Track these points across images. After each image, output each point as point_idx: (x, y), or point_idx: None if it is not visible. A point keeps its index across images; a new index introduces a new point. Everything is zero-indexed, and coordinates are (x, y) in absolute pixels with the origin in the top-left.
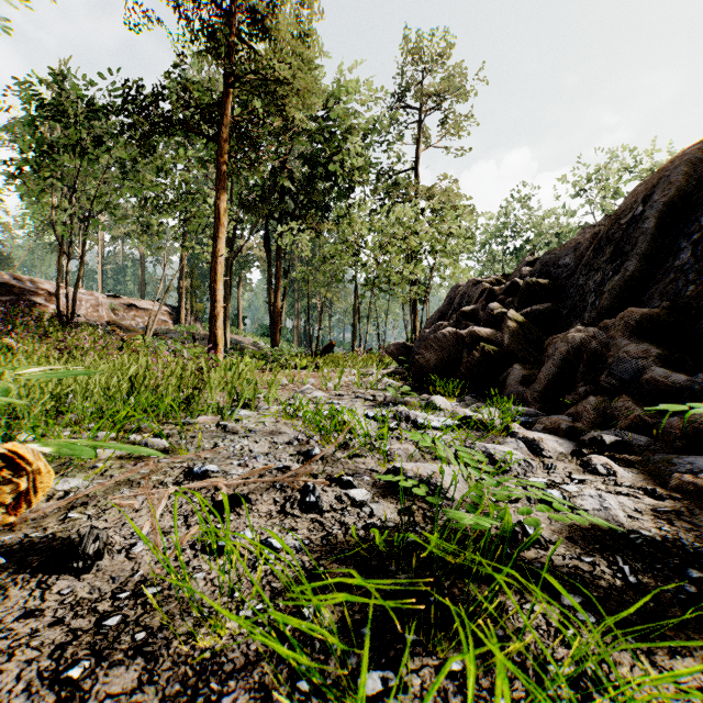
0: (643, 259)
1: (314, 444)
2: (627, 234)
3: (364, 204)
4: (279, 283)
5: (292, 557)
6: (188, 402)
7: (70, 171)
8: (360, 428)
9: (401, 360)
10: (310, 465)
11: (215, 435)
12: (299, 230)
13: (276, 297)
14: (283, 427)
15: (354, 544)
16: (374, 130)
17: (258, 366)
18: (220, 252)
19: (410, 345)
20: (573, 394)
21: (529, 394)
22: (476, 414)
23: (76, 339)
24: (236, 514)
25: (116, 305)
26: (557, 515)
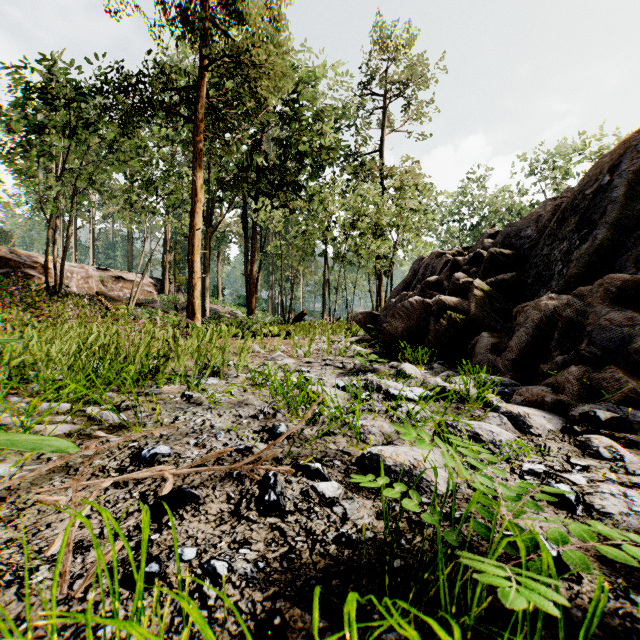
0: (612, 228)
1: (281, 417)
2: (594, 203)
3: (333, 184)
4: (254, 257)
5: (240, 593)
6: (156, 370)
7: (56, 150)
8: (330, 402)
9: (368, 328)
10: (274, 445)
11: (178, 407)
12: (273, 207)
13: (251, 269)
14: (251, 398)
15: (323, 568)
16: (342, 114)
17: (234, 333)
18: (197, 226)
19: (376, 314)
20: (550, 364)
21: (501, 363)
22: (450, 384)
23: (61, 308)
24: (178, 518)
25: (105, 278)
26: (609, 548)
